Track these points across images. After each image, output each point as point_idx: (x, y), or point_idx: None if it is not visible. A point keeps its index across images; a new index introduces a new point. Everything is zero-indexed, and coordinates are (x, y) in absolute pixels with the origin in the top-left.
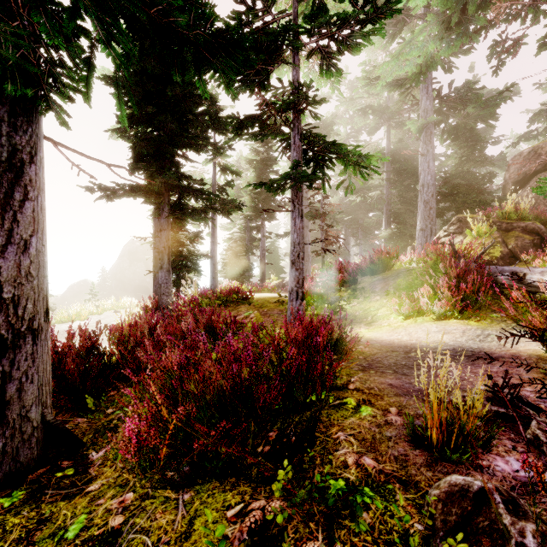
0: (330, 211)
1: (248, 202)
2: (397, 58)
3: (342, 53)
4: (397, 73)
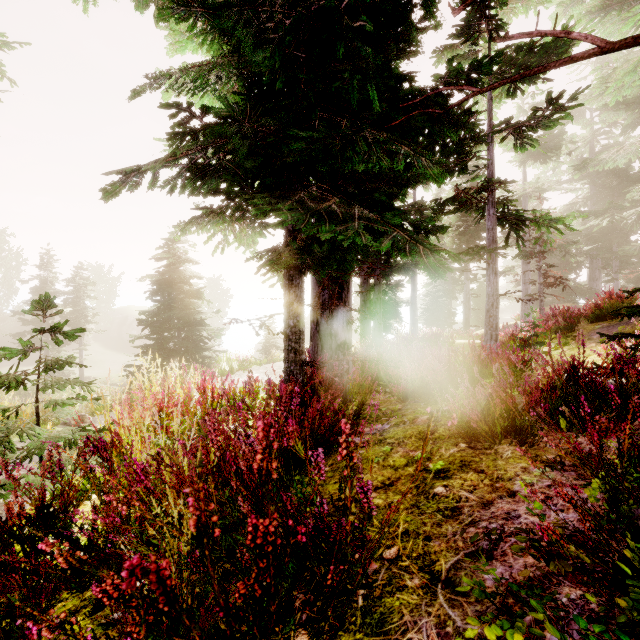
0: (550, 248)
1: (449, 243)
2: (634, 71)
3: (534, 132)
4: (637, 83)
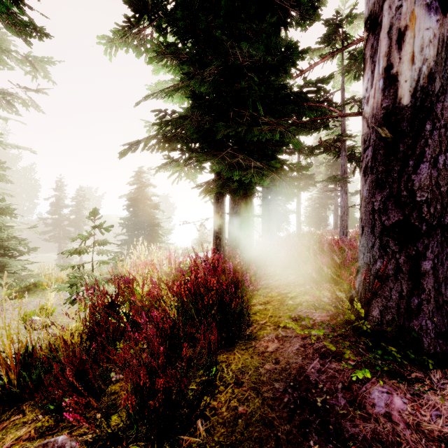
0: None
1: (324, 171)
2: None
3: None
4: None
